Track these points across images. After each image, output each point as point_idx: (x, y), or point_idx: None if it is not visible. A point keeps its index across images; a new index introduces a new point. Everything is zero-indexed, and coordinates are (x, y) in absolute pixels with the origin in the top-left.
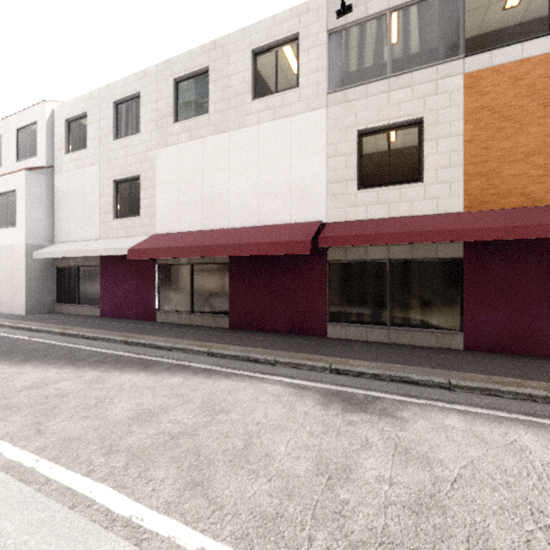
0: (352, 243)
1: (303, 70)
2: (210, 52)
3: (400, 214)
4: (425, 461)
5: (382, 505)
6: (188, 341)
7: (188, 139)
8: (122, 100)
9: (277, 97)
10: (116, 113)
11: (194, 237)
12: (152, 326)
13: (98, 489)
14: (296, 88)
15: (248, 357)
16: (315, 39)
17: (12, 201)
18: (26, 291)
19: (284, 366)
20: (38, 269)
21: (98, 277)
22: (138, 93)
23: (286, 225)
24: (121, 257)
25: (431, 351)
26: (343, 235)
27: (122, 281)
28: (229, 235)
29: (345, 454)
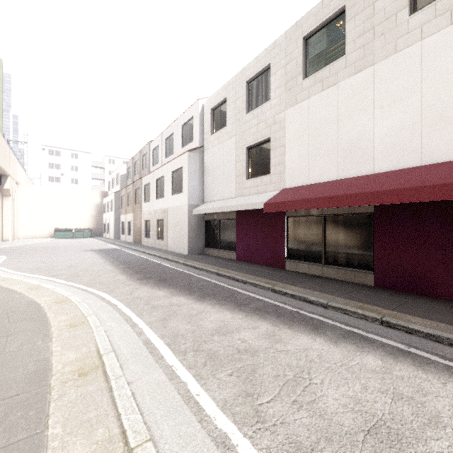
0: None
1: None
2: None
3: None
4: None
5: None
6: (339, 298)
7: (320, 90)
8: (253, 78)
9: None
10: (248, 91)
11: (331, 187)
12: (285, 274)
13: None
14: None
15: None
16: None
17: (180, 175)
18: (188, 238)
19: None
20: (194, 222)
21: (234, 228)
22: (268, 65)
23: None
24: (253, 211)
25: None
26: None
27: (254, 231)
28: (381, 180)
29: None
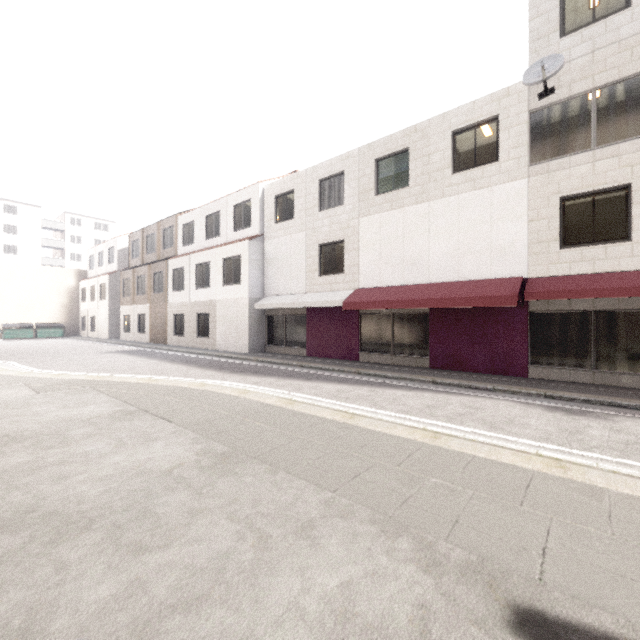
0: (558, 297)
1: (504, 147)
2: (410, 135)
3: (606, 270)
4: (632, 434)
5: (605, 441)
6: (407, 375)
7: (389, 209)
8: (326, 178)
9: (477, 171)
10: (320, 189)
11: (399, 292)
12: (360, 364)
13: (446, 424)
14: (496, 162)
15: (469, 386)
16: (516, 119)
17: (236, 264)
18: (249, 335)
19: (502, 393)
20: (255, 317)
21: (303, 324)
22: (341, 172)
23: (487, 281)
24: (326, 307)
25: (639, 391)
26: (548, 290)
27: (327, 327)
28: (433, 290)
29: (576, 428)
